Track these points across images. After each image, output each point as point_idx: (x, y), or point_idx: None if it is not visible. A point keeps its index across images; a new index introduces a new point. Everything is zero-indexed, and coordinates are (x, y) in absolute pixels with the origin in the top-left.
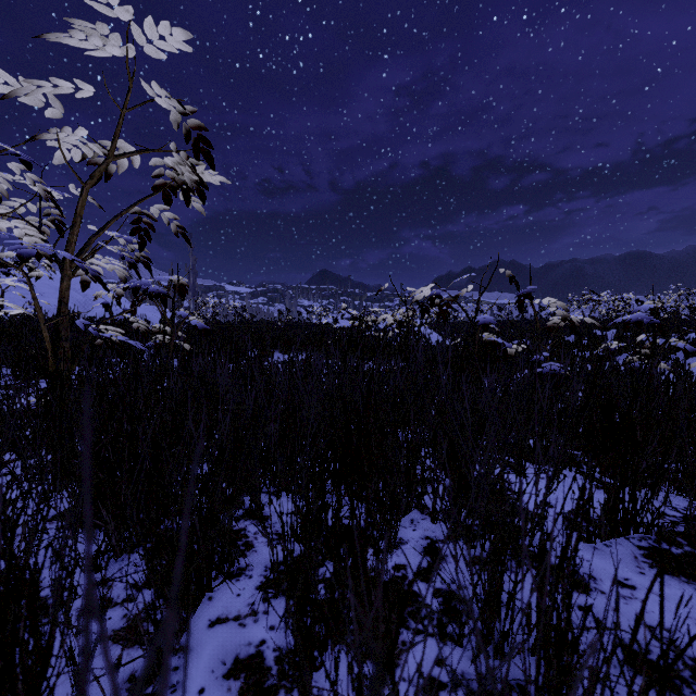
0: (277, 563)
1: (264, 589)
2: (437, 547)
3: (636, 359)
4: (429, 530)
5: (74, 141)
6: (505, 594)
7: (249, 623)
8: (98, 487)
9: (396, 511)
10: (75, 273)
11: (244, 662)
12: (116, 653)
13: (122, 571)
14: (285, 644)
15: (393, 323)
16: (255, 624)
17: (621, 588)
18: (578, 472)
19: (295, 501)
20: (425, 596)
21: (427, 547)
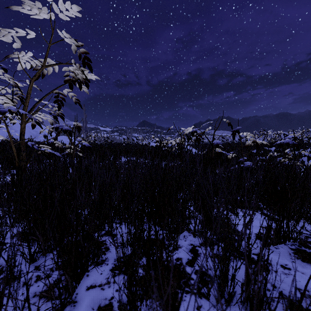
0: (120, 258)
1: (113, 271)
2: (196, 249)
3: (286, 160)
4: (192, 240)
5: (27, 59)
6: (229, 272)
7: (106, 288)
8: (35, 221)
9: (177, 232)
10: (28, 120)
11: (103, 308)
12: (40, 303)
13: (46, 262)
14: (123, 299)
15: (175, 144)
16: (108, 288)
17: (284, 269)
18: (260, 212)
19: (129, 228)
20: (193, 286)
21: (191, 249)
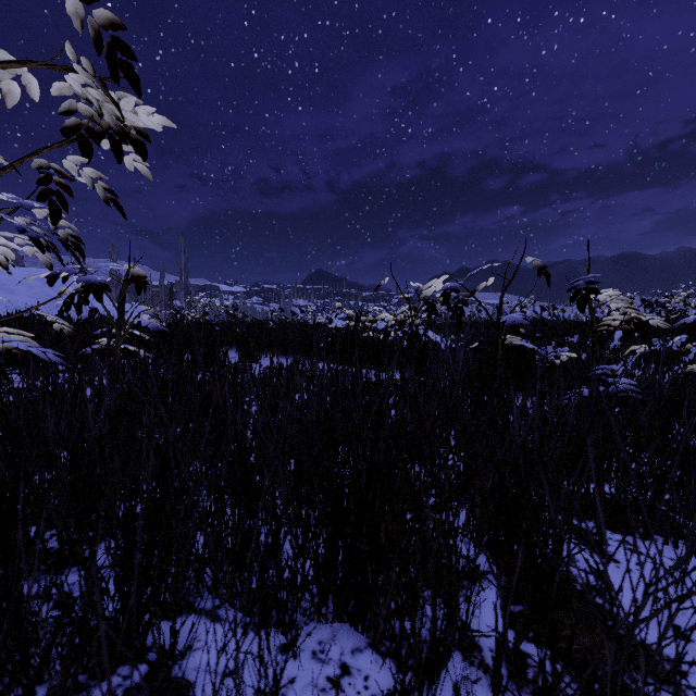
0: None
1: None
2: None
3: None
4: None
5: None
6: None
7: None
8: None
9: None
10: None
11: None
12: None
13: None
14: None
15: (393, 323)
16: None
17: None
18: None
19: None
20: None
21: None
